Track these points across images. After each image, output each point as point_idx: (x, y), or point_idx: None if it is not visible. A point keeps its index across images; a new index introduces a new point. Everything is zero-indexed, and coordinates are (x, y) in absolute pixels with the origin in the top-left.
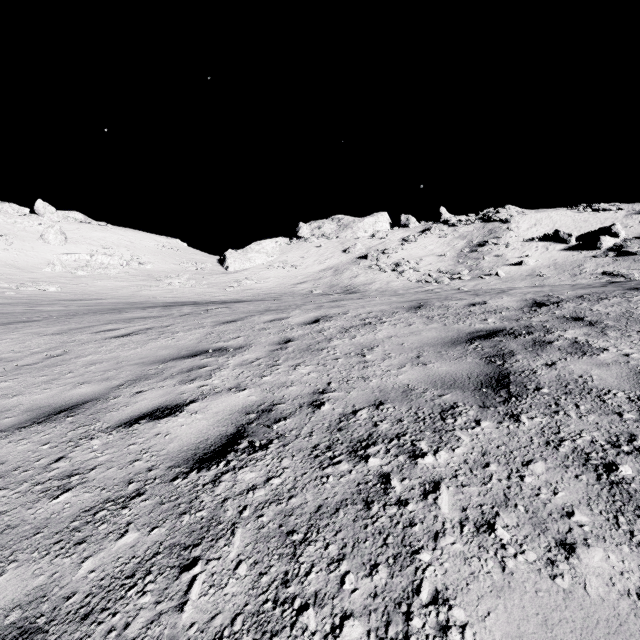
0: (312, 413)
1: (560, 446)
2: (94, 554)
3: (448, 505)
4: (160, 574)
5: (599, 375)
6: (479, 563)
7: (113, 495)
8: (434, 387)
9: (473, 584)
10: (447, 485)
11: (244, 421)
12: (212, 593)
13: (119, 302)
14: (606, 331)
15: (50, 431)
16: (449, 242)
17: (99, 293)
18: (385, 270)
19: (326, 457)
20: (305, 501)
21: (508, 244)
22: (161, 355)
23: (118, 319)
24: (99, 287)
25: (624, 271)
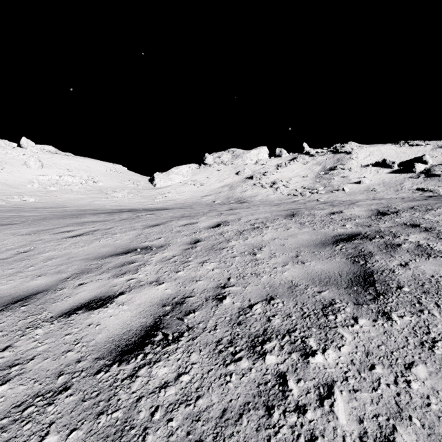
0: (216, 306)
1: (434, 347)
2: None
3: (344, 414)
4: None
5: None
6: None
7: (43, 388)
8: (313, 284)
9: None
10: (340, 389)
11: (161, 313)
12: None
13: (78, 209)
14: (441, 236)
15: (5, 320)
16: (309, 167)
17: (65, 203)
18: (265, 187)
19: (228, 353)
20: (211, 403)
21: (351, 169)
22: (102, 252)
23: (74, 223)
24: (65, 198)
25: (432, 188)
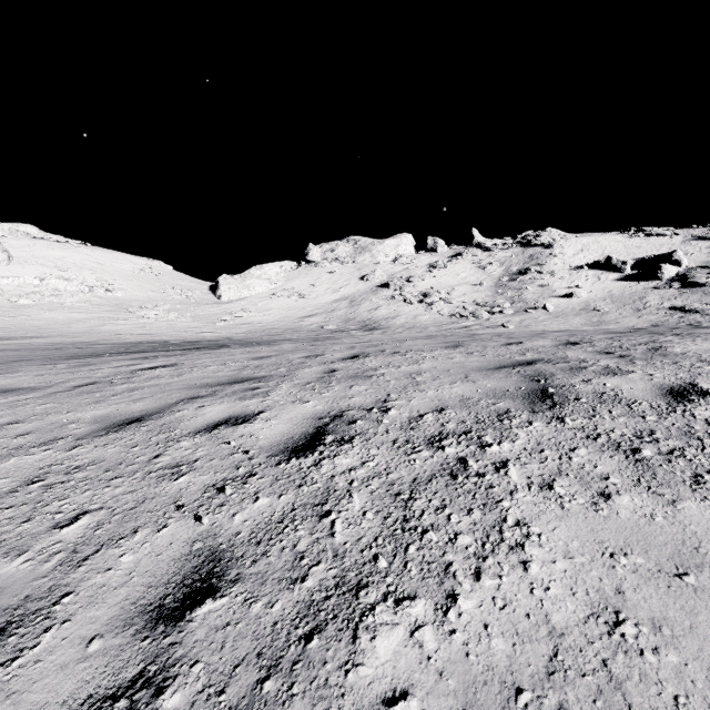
0: None
1: None
2: None
3: None
4: None
5: None
6: None
7: None
8: None
9: None
10: None
11: None
12: None
13: (59, 342)
14: None
15: None
16: (484, 269)
17: (43, 328)
18: (411, 301)
19: None
20: None
21: (553, 272)
22: None
23: None
24: (45, 320)
25: (697, 306)
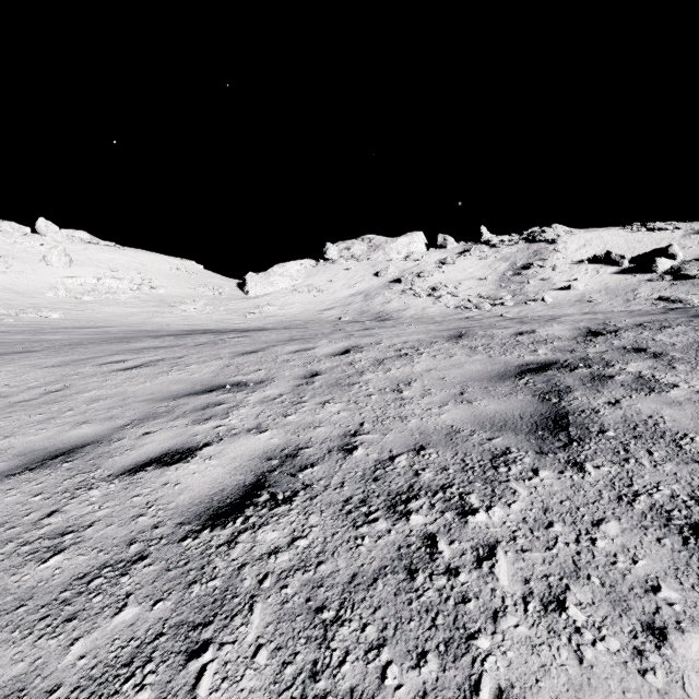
0: (343, 459)
1: (635, 502)
2: (85, 634)
3: (507, 575)
4: (163, 662)
5: (671, 416)
6: (550, 652)
7: (112, 558)
8: (482, 429)
9: (544, 681)
10: (504, 550)
11: (265, 468)
12: (225, 688)
13: (128, 330)
14: (674, 364)
15: (43, 479)
16: (490, 264)
17: (107, 320)
18: (420, 295)
19: (360, 513)
20: (337, 568)
21: (555, 267)
22: (172, 390)
23: (126, 349)
24: (107, 314)
25: (682, 296)
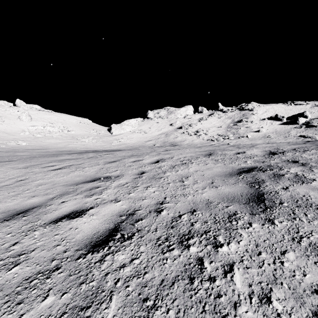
0: (156, 216)
1: (301, 241)
2: (27, 312)
3: (240, 282)
4: None
5: (314, 195)
6: None
7: (42, 268)
8: (223, 201)
9: None
10: (238, 267)
11: (119, 221)
12: None
13: (57, 150)
14: (312, 169)
15: (12, 225)
16: (223, 120)
17: (47, 146)
18: (191, 134)
19: (165, 245)
20: (154, 276)
21: (252, 121)
22: (76, 180)
23: (55, 160)
24: (47, 143)
25: (310, 135)
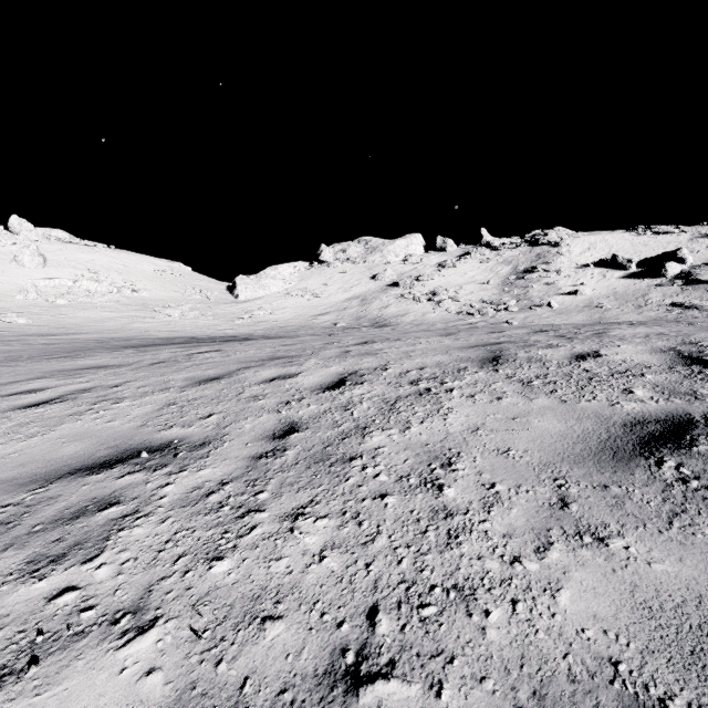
0: None
1: None
2: None
3: None
4: None
5: None
6: None
7: None
8: None
9: None
10: None
11: None
12: None
13: (100, 338)
14: None
15: None
16: (492, 268)
17: (80, 326)
18: (420, 300)
19: None
20: None
21: (560, 270)
22: (58, 458)
23: (61, 369)
24: (81, 319)
25: (697, 302)
